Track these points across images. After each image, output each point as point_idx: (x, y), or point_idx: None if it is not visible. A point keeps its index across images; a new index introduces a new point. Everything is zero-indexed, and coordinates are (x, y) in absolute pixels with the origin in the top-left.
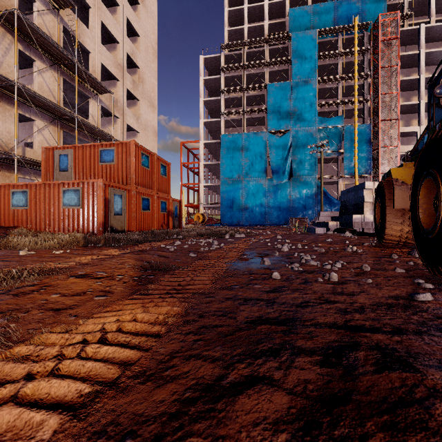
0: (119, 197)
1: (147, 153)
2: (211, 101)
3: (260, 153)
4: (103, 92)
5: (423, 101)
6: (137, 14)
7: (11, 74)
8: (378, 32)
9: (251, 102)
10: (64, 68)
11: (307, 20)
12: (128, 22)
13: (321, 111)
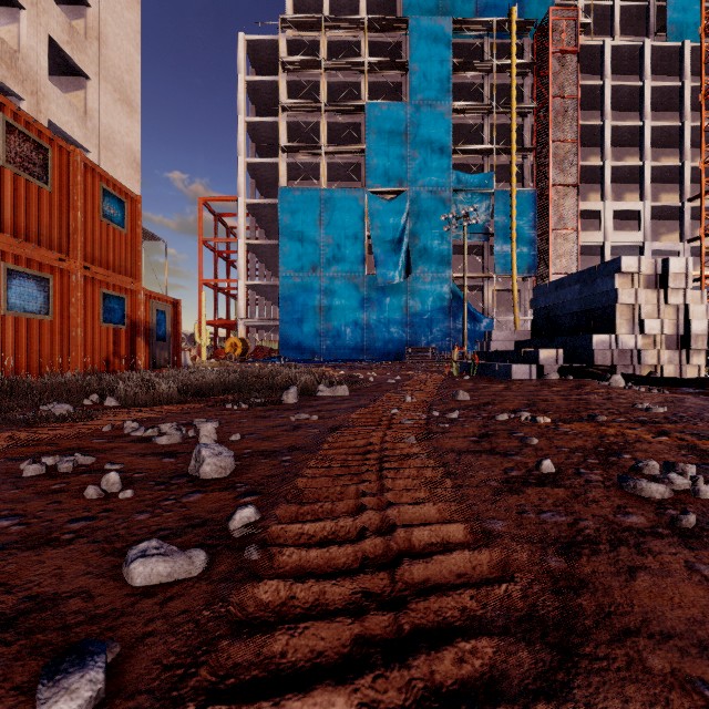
0: None
1: (39, 136)
2: (261, 124)
3: (354, 228)
4: None
5: (609, 163)
6: None
7: None
8: (548, 37)
9: (335, 136)
10: None
11: (433, 4)
12: None
13: (457, 163)
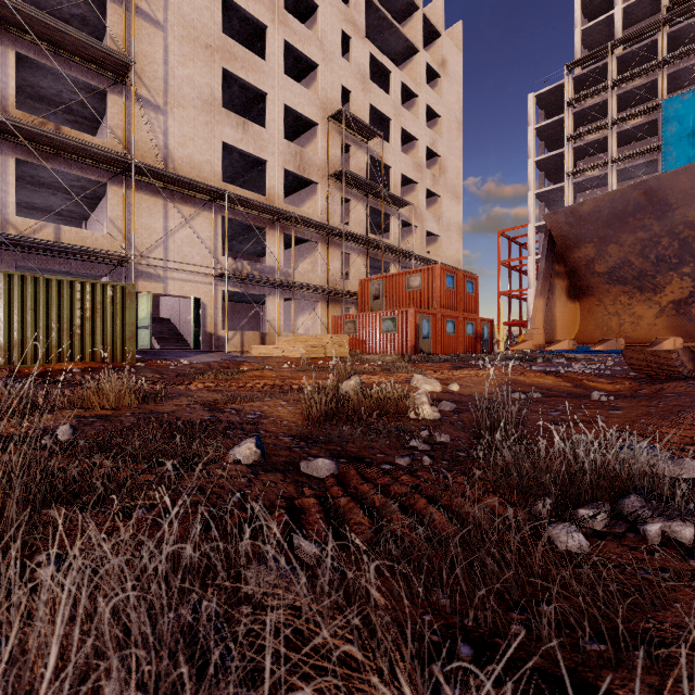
0: (426, 322)
1: (452, 273)
2: (548, 158)
3: None
4: (403, 206)
5: None
6: (438, 90)
7: (336, 220)
8: None
9: (628, 139)
10: (371, 196)
11: None
12: (428, 108)
13: None
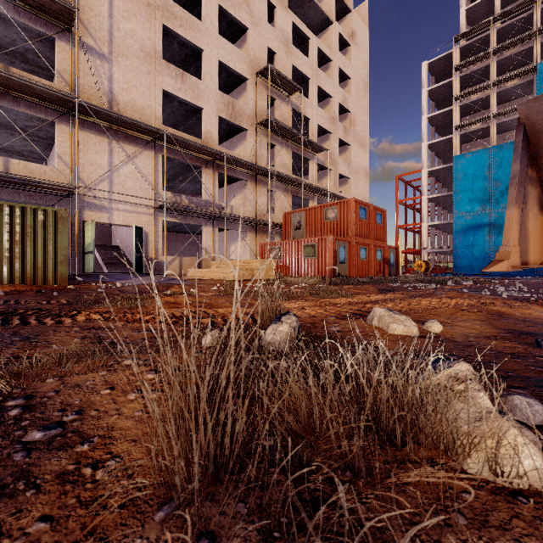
0: (342, 248)
1: (364, 206)
2: (439, 115)
3: None
4: (320, 151)
5: None
6: (348, 57)
7: (263, 162)
8: None
9: (506, 98)
10: (293, 143)
11: None
12: (340, 71)
13: None
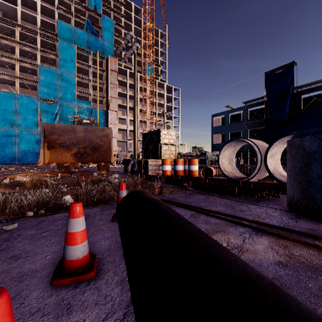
0: None
1: None
2: None
3: (33, 112)
4: None
5: (128, 105)
6: None
7: None
8: (109, 64)
9: (24, 70)
10: None
11: (71, 34)
12: None
13: (79, 95)
